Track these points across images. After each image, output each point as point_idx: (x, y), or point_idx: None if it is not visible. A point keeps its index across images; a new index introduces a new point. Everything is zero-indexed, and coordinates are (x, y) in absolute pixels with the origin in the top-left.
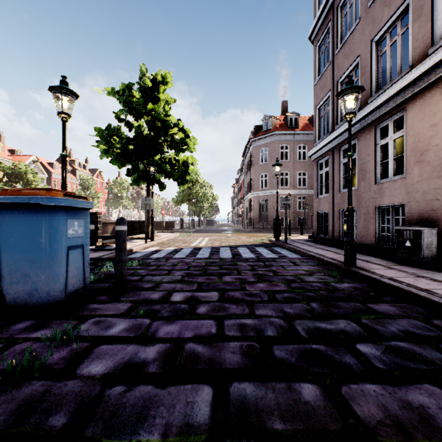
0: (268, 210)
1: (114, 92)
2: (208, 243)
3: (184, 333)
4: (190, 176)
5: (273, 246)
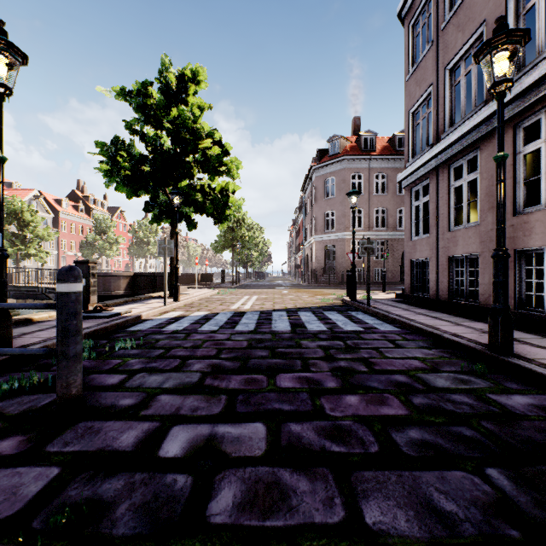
0: (336, 259)
1: (124, 93)
2: (256, 304)
3: None
4: (230, 210)
5: (350, 309)
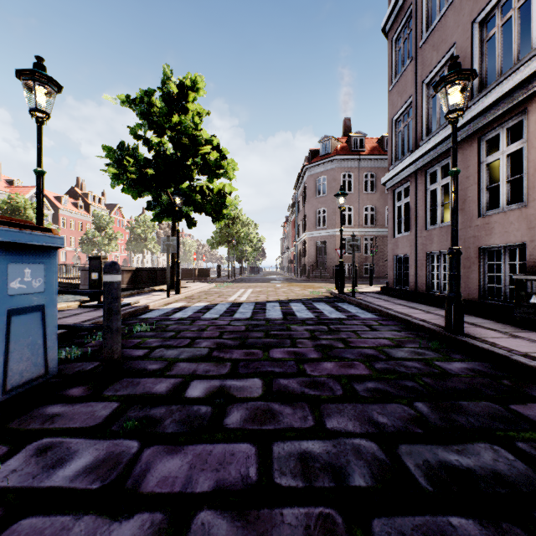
0: (327, 254)
1: (129, 100)
2: (251, 297)
3: (196, 481)
4: (227, 210)
5: (337, 301)
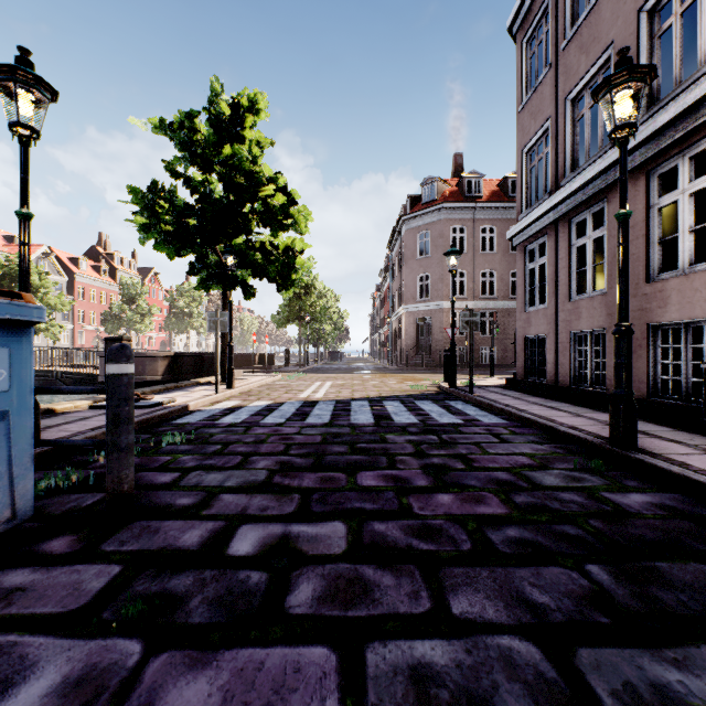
0: (432, 335)
1: (164, 125)
2: (331, 392)
3: None
4: (298, 274)
5: (448, 398)
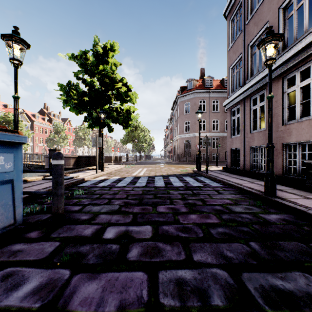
0: (191, 148)
1: (73, 57)
2: (146, 173)
3: (106, 301)
4: (132, 121)
5: (197, 175)
